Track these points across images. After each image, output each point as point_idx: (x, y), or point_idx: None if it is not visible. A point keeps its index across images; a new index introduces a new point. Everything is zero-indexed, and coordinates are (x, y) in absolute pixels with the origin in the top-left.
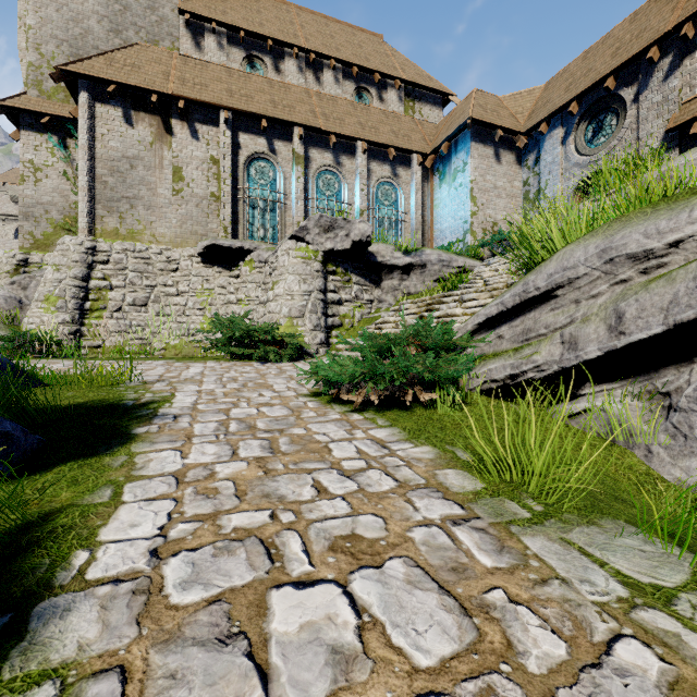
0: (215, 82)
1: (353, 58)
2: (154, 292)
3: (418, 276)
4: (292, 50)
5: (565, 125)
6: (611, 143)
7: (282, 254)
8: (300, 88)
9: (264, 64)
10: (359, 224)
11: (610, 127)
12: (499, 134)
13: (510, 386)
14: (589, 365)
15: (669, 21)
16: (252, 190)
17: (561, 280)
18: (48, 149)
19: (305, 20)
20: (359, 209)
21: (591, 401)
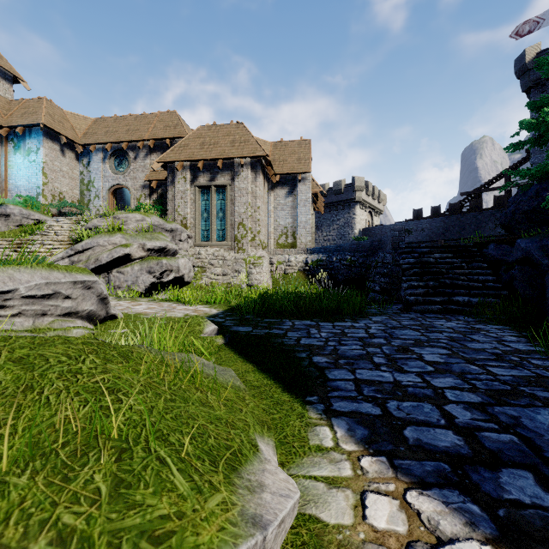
0: None
1: None
2: None
3: (3, 221)
4: None
5: (105, 153)
6: (125, 173)
7: None
8: None
9: None
10: None
11: (125, 165)
12: (64, 140)
13: None
14: (91, 270)
15: (146, 134)
16: None
17: (85, 248)
18: None
19: None
20: None
21: None
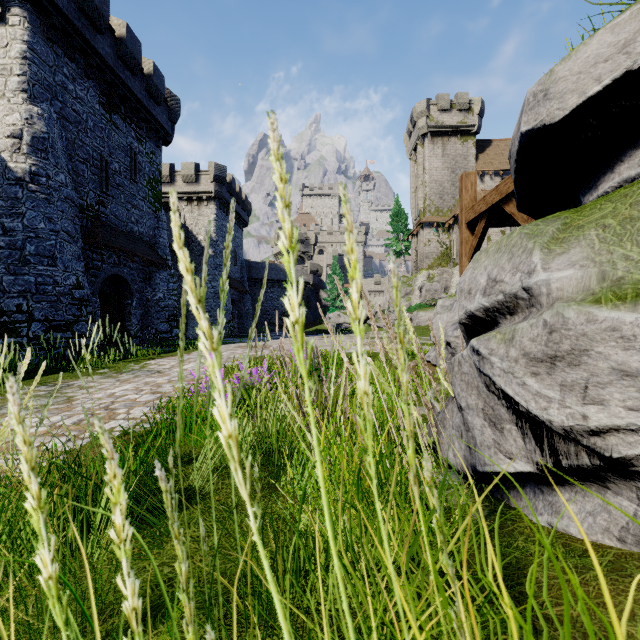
0: None
1: None
2: None
3: None
4: None
5: None
6: None
7: None
8: None
9: None
10: None
11: None
12: None
13: None
14: None
15: None
16: None
17: None
18: (432, 233)
19: None
20: None
21: None
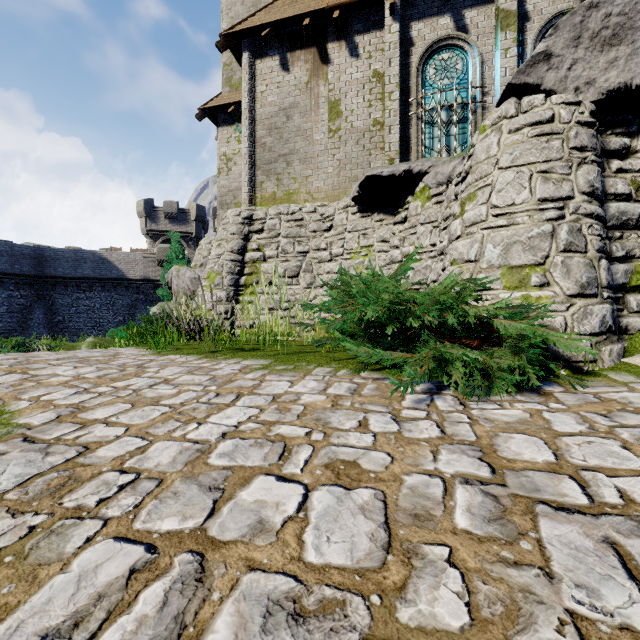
0: None
1: None
2: (305, 259)
3: None
4: None
5: None
6: None
7: (482, 137)
8: None
9: None
10: None
11: None
12: None
13: None
14: None
15: None
16: (429, 99)
17: None
18: (236, 138)
19: None
20: None
21: None
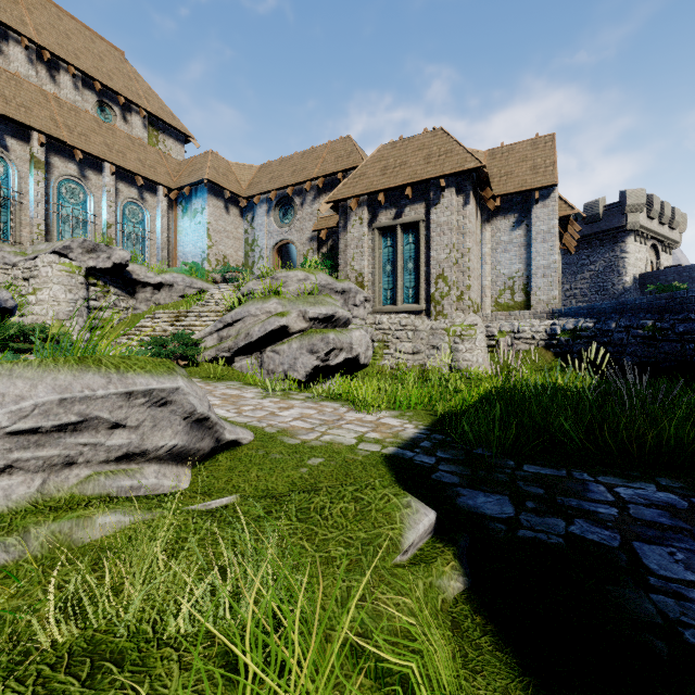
0: None
1: (95, 71)
2: None
3: (167, 292)
4: (19, 37)
5: (269, 204)
6: (291, 225)
7: (44, 265)
8: (34, 86)
9: None
10: (120, 251)
11: (291, 215)
12: (228, 195)
13: (217, 358)
14: (241, 349)
15: (314, 172)
16: None
17: (235, 320)
18: None
19: (31, 1)
20: (108, 223)
21: (243, 361)
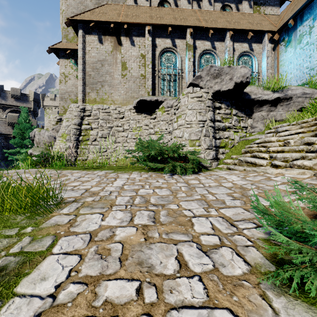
0: (143, 13)
1: None
2: (112, 130)
3: (284, 107)
4: None
5: None
6: None
7: (183, 97)
8: (189, 10)
9: (169, 4)
10: (241, 69)
11: None
12: None
13: None
14: None
15: None
16: (162, 70)
17: None
18: (70, 66)
19: None
20: None
21: None
